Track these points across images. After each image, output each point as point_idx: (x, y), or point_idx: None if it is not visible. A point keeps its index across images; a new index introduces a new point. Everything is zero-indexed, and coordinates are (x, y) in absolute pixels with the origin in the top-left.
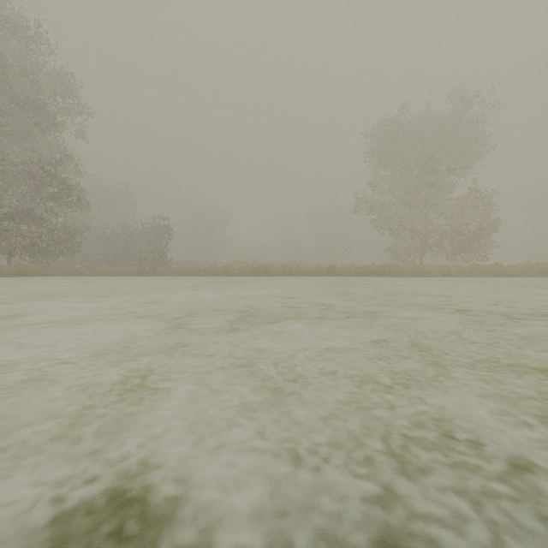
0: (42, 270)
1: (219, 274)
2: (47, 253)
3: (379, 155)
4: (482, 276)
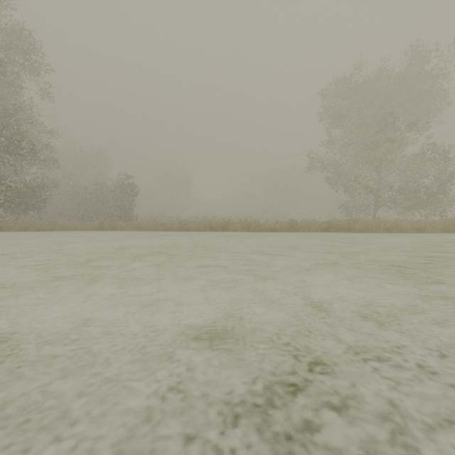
0: None
1: (177, 229)
2: (13, 209)
3: (335, 113)
4: None
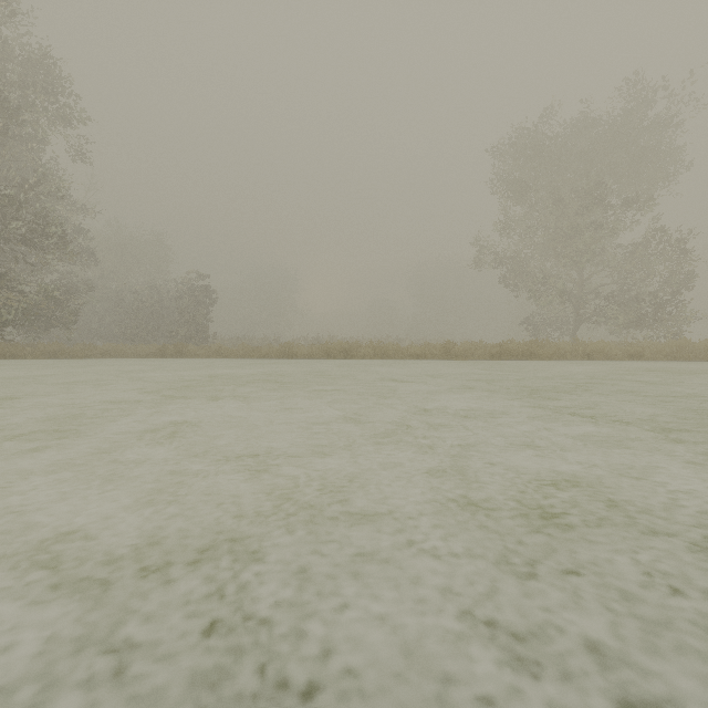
0: (7, 349)
1: (277, 355)
2: (28, 325)
3: (514, 180)
4: (695, 358)
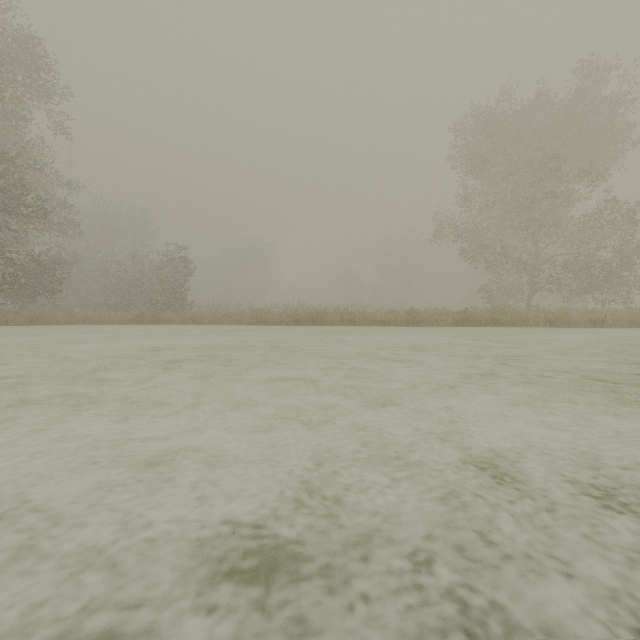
0: None
1: (248, 322)
2: (15, 293)
3: (473, 156)
4: None
